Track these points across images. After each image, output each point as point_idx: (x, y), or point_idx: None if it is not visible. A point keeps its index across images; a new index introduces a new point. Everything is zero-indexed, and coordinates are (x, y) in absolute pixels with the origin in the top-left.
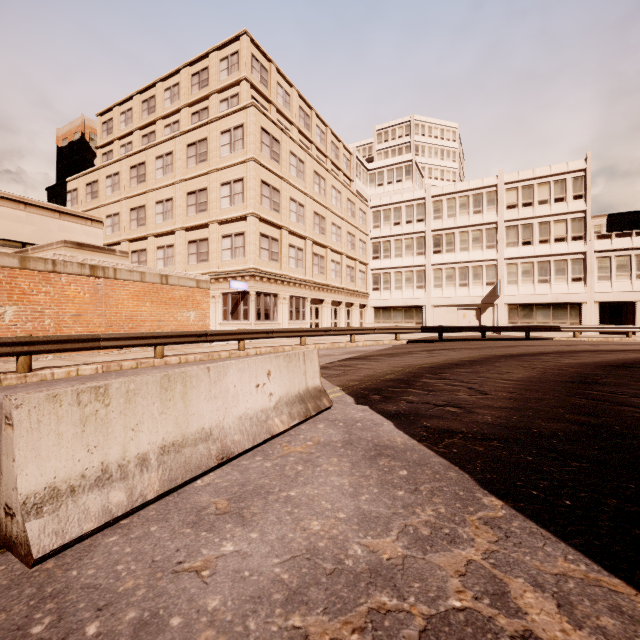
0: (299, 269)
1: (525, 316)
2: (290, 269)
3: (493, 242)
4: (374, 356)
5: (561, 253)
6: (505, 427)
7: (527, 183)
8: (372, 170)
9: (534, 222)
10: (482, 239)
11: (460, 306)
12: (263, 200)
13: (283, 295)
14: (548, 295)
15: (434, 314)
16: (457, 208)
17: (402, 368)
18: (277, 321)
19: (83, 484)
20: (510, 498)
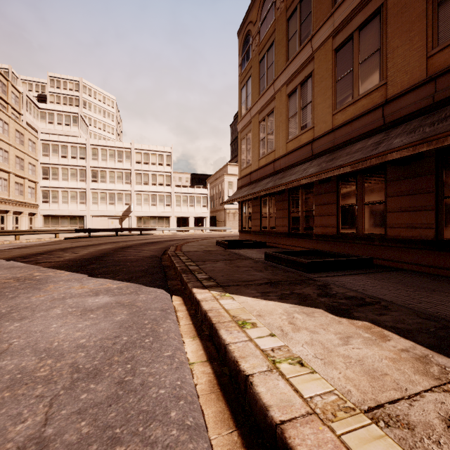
0: None
1: (145, 223)
2: None
3: (129, 180)
4: (31, 246)
5: (161, 191)
6: (70, 259)
7: (146, 152)
8: (43, 109)
9: (150, 173)
10: (123, 178)
11: (110, 216)
12: None
13: None
14: (156, 212)
15: (93, 221)
16: (108, 156)
17: (46, 250)
18: None
19: None
20: (50, 267)
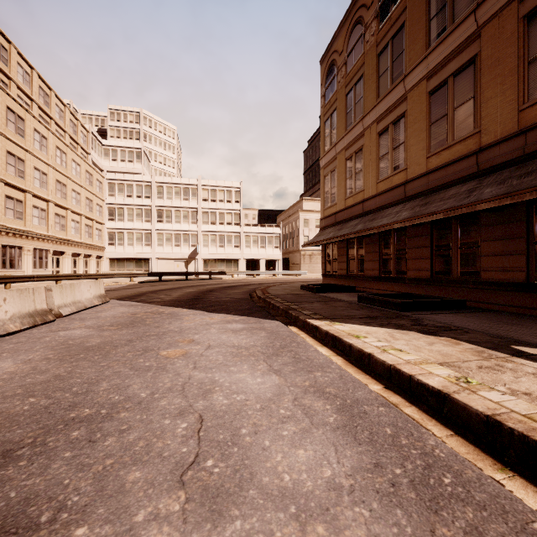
0: (42, 226)
1: (212, 266)
2: (34, 226)
3: (195, 220)
4: (119, 289)
5: (230, 231)
6: (171, 300)
7: (213, 188)
8: (107, 146)
9: (217, 211)
10: (189, 217)
11: (175, 259)
12: (9, 167)
13: (28, 248)
14: (224, 254)
15: (158, 264)
16: (173, 194)
17: (137, 292)
18: (22, 269)
19: (63, 306)
20: (164, 306)
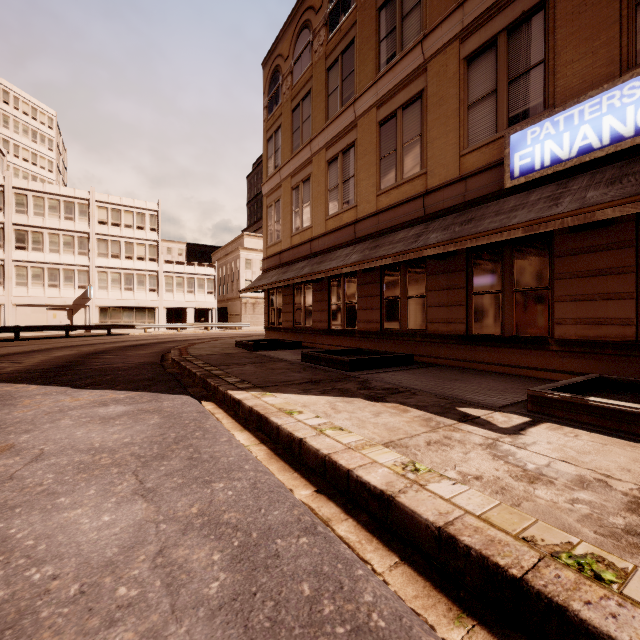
0: None
1: (115, 317)
2: None
3: (86, 250)
4: None
5: (142, 269)
6: (18, 370)
7: (116, 207)
8: None
9: (122, 240)
10: (74, 245)
11: (50, 306)
12: None
13: None
14: (132, 300)
15: (17, 314)
16: (47, 209)
17: None
18: None
19: None
20: None
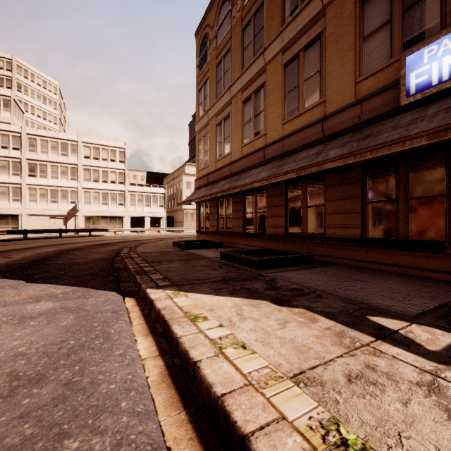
0: None
1: (95, 223)
2: None
3: (75, 176)
4: None
5: (114, 189)
6: (1, 264)
7: (96, 146)
8: None
9: (100, 169)
10: (68, 173)
11: (52, 216)
12: None
13: None
14: (107, 212)
15: (30, 221)
16: (49, 148)
17: None
18: None
19: None
20: None
